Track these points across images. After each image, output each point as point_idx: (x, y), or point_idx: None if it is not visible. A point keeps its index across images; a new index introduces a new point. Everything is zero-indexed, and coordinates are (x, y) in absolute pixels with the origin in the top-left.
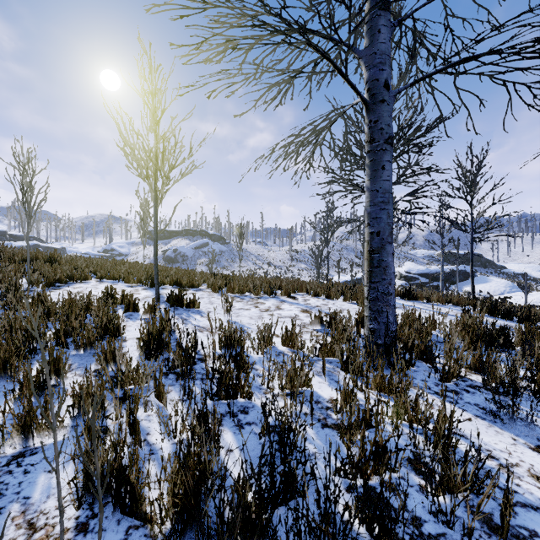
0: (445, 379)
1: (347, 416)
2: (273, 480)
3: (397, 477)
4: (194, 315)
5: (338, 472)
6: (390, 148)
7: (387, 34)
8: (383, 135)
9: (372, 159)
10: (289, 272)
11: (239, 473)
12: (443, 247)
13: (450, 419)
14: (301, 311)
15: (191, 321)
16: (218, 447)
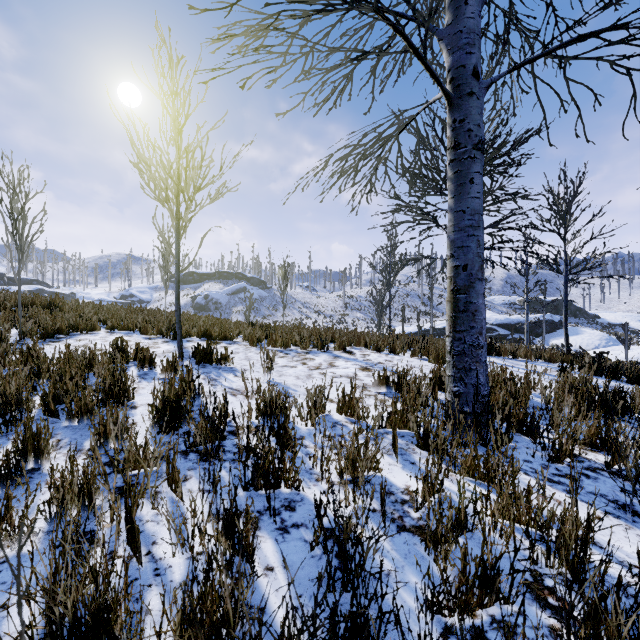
0: (555, 459)
1: (434, 517)
2: (335, 628)
3: (514, 613)
4: (226, 375)
5: (428, 606)
6: (480, 156)
7: (477, 6)
8: (471, 138)
9: (457, 171)
10: (343, 323)
11: (282, 628)
12: (528, 292)
13: (586, 525)
14: (360, 369)
15: (222, 381)
16: (250, 574)
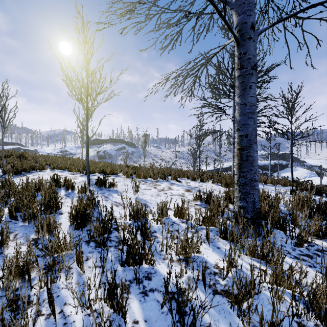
0: (299, 245)
1: (236, 288)
2: None
3: None
4: (113, 194)
5: None
6: (255, 73)
7: None
8: (250, 63)
9: (241, 81)
10: (174, 165)
11: None
12: (270, 149)
13: None
14: (185, 191)
15: (111, 198)
16: None
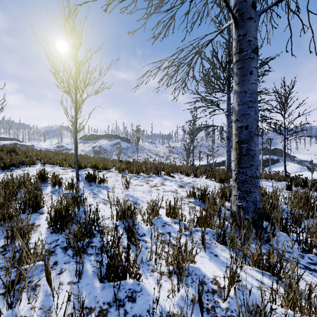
0: (307, 251)
1: None
2: None
3: None
4: (102, 190)
5: None
6: (255, 57)
7: None
8: (250, 46)
9: (241, 67)
10: (168, 160)
11: None
12: (262, 144)
13: None
14: (178, 187)
15: (100, 195)
16: None
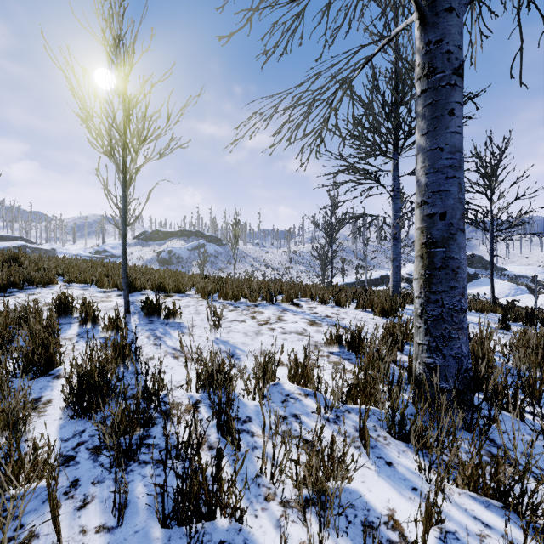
0: None
1: None
2: None
3: None
4: (172, 332)
5: None
6: (460, 84)
7: None
8: (450, 62)
9: (431, 102)
10: (288, 275)
11: None
12: None
13: None
14: (309, 324)
15: (167, 340)
16: None
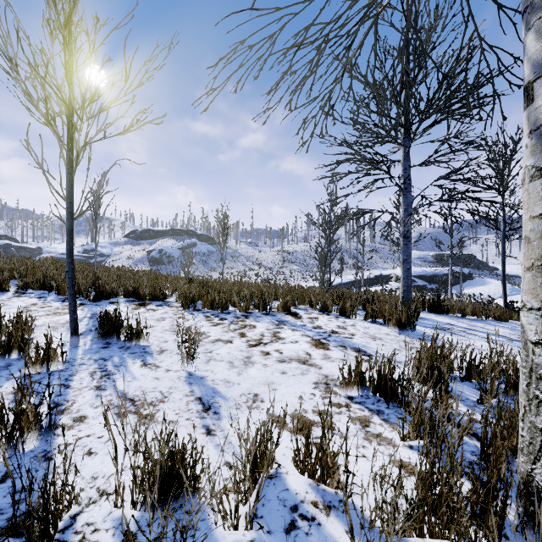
0: None
1: None
2: None
3: None
4: (130, 362)
5: None
6: None
7: None
8: None
9: None
10: (281, 274)
11: None
12: (452, 248)
13: None
14: (313, 345)
15: (118, 378)
16: None
